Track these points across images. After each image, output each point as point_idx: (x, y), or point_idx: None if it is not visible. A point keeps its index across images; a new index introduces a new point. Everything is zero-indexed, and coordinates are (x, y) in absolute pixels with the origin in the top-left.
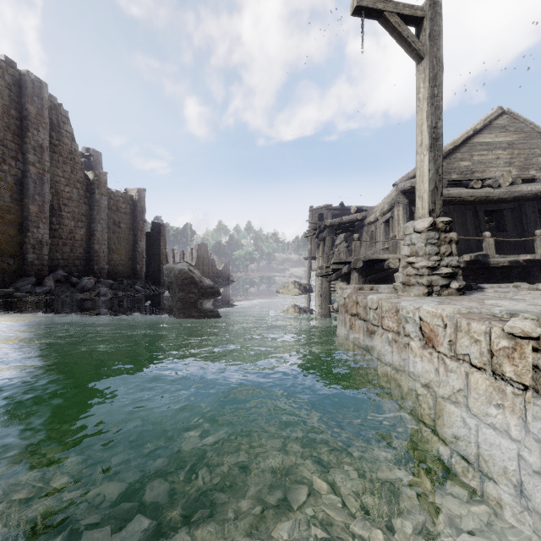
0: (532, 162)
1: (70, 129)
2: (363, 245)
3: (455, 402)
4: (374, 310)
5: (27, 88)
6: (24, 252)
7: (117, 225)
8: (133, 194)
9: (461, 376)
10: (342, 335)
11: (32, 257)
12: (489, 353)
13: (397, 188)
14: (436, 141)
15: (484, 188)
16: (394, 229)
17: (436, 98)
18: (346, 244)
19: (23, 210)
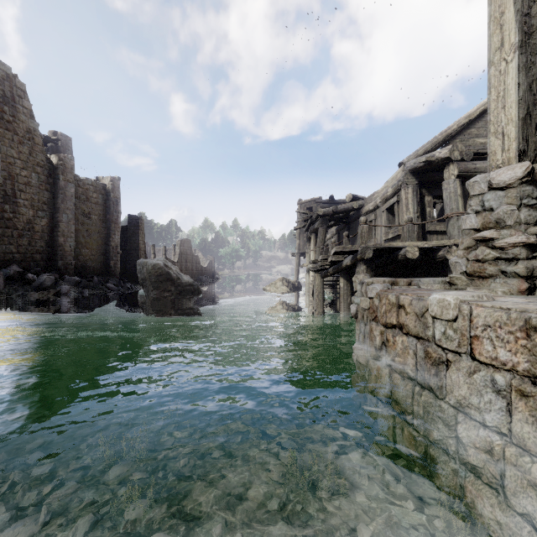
0: None
1: (28, 105)
2: None
3: None
4: (445, 322)
5: None
6: None
7: (87, 216)
8: (106, 183)
9: None
10: (366, 355)
11: None
12: None
13: (405, 167)
14: (529, 38)
15: None
16: (400, 216)
17: None
18: (345, 233)
19: None
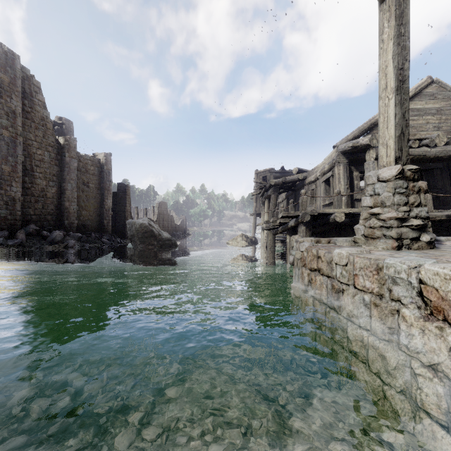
0: None
1: (42, 98)
2: None
3: None
4: (342, 266)
5: (0, 58)
6: None
7: (86, 185)
8: (101, 158)
9: None
10: (299, 289)
11: (5, 212)
12: None
13: (338, 149)
14: (403, 84)
15: (421, 147)
16: (334, 187)
17: (403, 37)
18: (291, 200)
19: None
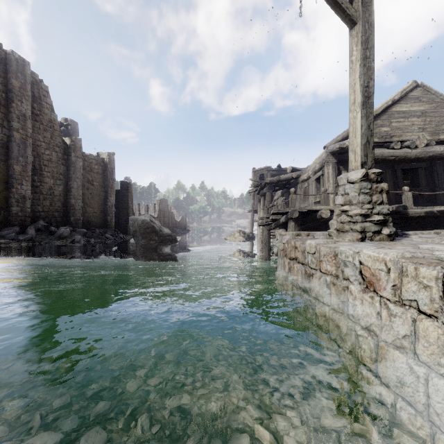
0: (441, 128)
1: (50, 101)
2: (298, 199)
3: (400, 349)
4: (312, 254)
5: (12, 65)
6: (9, 205)
7: (91, 183)
8: (105, 157)
9: (407, 322)
10: (282, 277)
11: (16, 209)
12: (442, 300)
13: (327, 149)
14: (368, 99)
15: (403, 148)
16: (324, 185)
17: (368, 59)
18: (283, 198)
19: (8, 170)
